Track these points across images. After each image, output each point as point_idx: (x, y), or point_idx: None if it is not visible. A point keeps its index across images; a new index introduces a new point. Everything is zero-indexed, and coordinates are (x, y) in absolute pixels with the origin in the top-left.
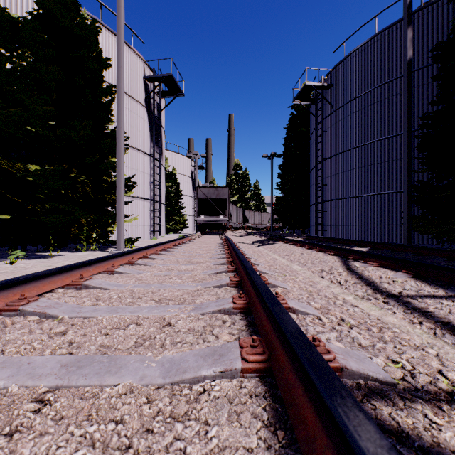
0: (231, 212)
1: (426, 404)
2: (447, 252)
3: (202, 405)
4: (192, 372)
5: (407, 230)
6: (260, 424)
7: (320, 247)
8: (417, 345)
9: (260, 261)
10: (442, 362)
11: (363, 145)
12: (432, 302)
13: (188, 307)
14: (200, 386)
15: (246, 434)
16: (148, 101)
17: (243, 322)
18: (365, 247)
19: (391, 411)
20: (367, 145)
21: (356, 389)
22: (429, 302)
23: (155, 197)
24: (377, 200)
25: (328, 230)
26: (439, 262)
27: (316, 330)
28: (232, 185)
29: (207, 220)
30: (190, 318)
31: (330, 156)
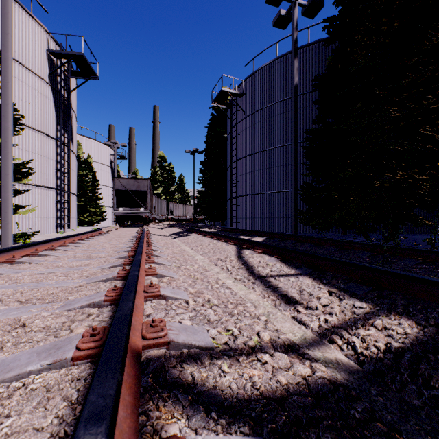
0: (154, 205)
1: (229, 359)
2: (315, 240)
3: (13, 400)
4: (17, 370)
5: (294, 222)
6: (65, 404)
7: (225, 238)
8: (257, 315)
9: (165, 253)
10: (266, 325)
11: (268, 150)
12: (283, 280)
13: (57, 305)
14: (20, 382)
15: (44, 416)
16: (54, 78)
17: (109, 313)
18: (264, 236)
19: (195, 369)
20: (271, 150)
21: (177, 357)
22: (281, 280)
23: (63, 186)
24: (278, 197)
25: (241, 222)
26: (307, 248)
27: (177, 312)
28: (156, 177)
29: (126, 212)
30: (51, 316)
31: (243, 156)
